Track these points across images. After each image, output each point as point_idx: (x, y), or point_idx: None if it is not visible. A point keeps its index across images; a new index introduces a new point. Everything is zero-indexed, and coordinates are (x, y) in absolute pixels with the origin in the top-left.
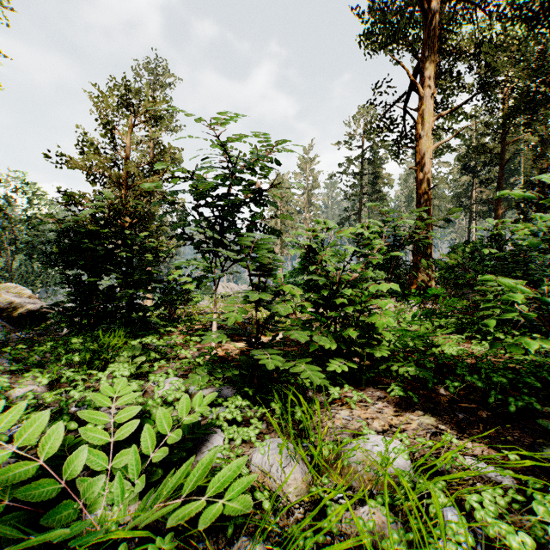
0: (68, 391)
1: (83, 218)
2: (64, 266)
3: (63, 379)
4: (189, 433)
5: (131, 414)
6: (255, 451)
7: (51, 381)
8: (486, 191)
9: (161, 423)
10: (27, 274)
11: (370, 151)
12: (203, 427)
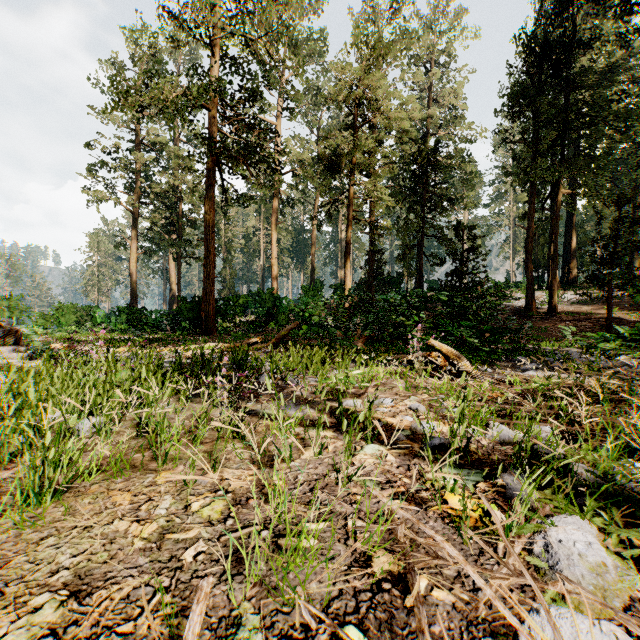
0: None
1: None
2: None
3: None
4: None
5: None
6: None
7: None
8: None
9: None
10: None
11: None
12: None
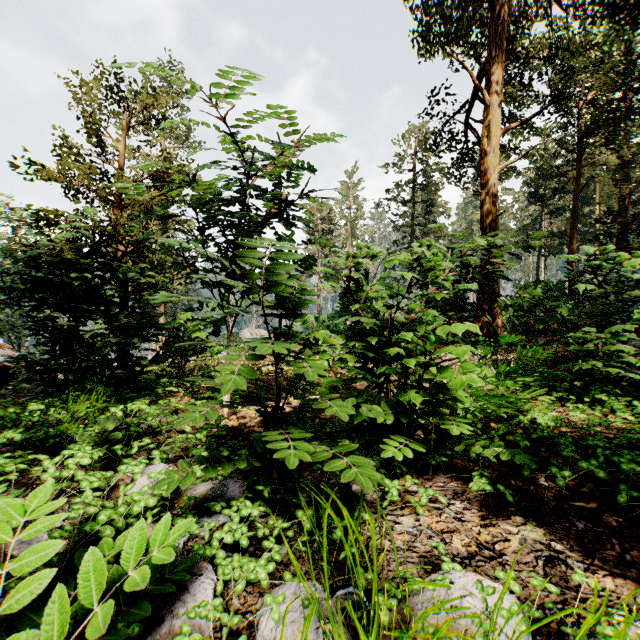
0: None
1: (59, 244)
2: (33, 307)
3: None
4: (154, 579)
5: (42, 558)
6: (265, 609)
7: None
8: (557, 222)
9: (85, 582)
10: (13, 319)
11: (424, 175)
12: (180, 565)
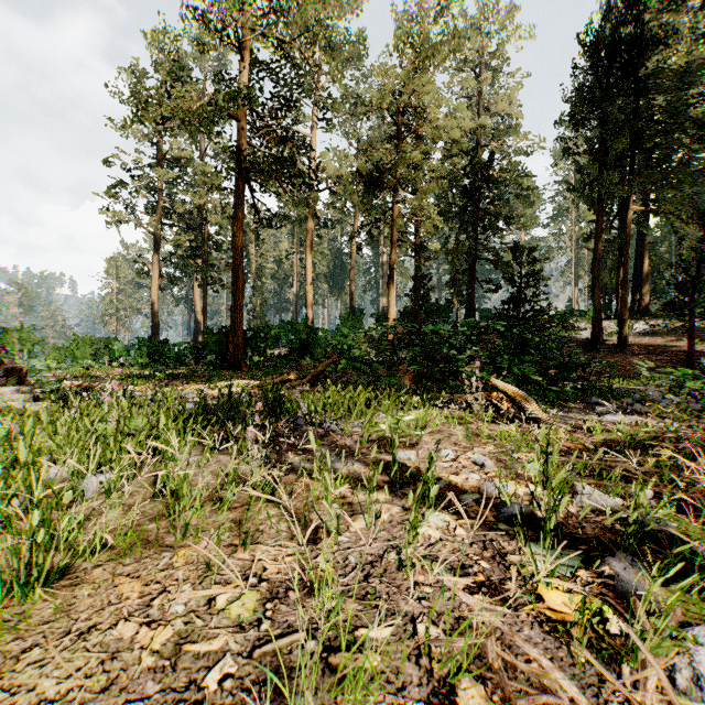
0: None
1: None
2: None
3: None
4: None
5: None
6: None
7: None
8: None
9: None
10: None
11: None
12: None
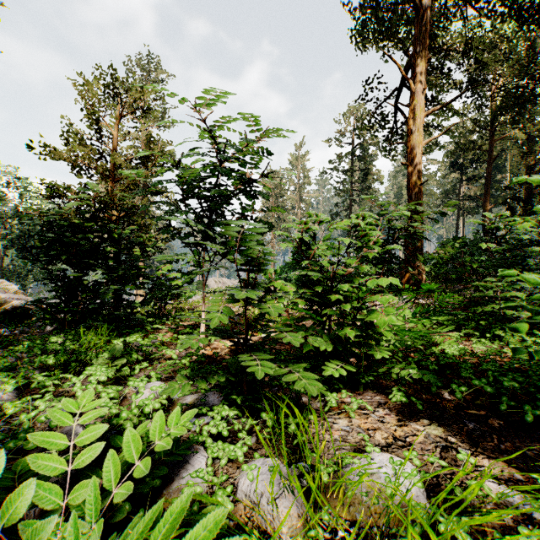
0: (38, 398)
1: (67, 211)
2: (47, 261)
3: (33, 384)
4: (166, 454)
5: (94, 435)
6: (243, 475)
7: (23, 386)
8: (474, 187)
9: (128, 448)
10: (19, 269)
11: (361, 148)
12: (182, 446)
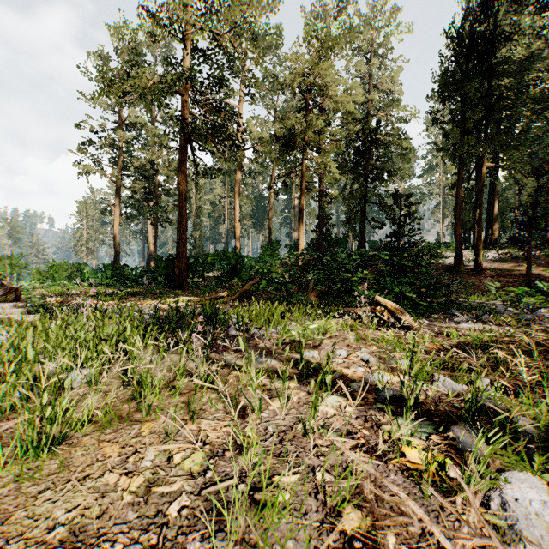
0: None
1: None
2: None
3: None
4: None
5: None
6: None
7: None
8: None
9: None
10: None
11: None
12: None
